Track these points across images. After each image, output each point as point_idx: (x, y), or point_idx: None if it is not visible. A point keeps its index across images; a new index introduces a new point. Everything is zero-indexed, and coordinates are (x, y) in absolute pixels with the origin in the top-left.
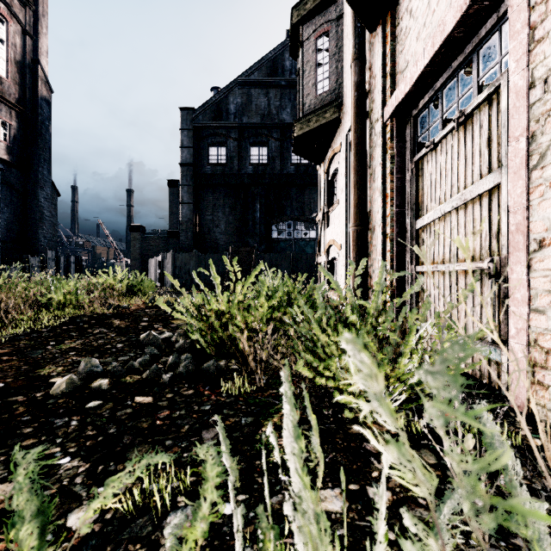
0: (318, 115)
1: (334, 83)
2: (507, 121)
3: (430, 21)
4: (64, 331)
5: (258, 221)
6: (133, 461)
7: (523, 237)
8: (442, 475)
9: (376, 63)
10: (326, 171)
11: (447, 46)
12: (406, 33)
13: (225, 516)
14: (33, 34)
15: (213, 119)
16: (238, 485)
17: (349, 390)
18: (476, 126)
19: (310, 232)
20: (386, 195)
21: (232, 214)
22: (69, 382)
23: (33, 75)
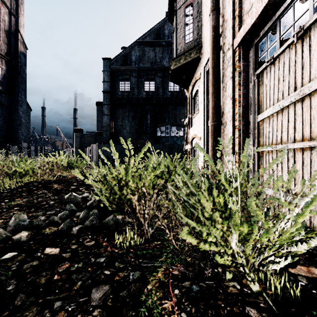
0: (186, 56)
1: (196, 35)
2: None
3: None
4: (18, 192)
5: (149, 125)
6: None
7: None
8: None
9: (227, 10)
10: (190, 92)
11: None
12: None
13: None
14: (15, 14)
15: (122, 65)
16: None
17: (229, 253)
18: (314, 37)
19: (180, 132)
20: (235, 100)
21: (134, 121)
22: None
23: (15, 38)
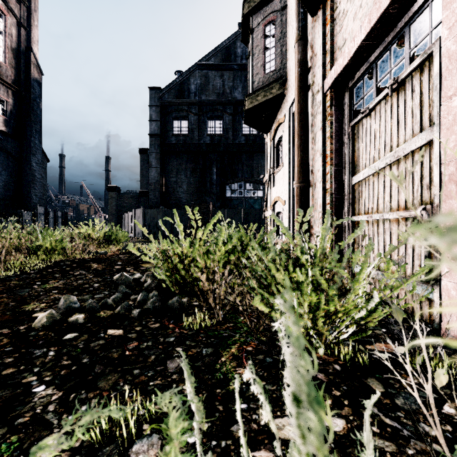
0: (266, 91)
1: (279, 64)
2: (439, 84)
3: (365, 2)
4: (49, 273)
5: (214, 182)
6: (73, 417)
7: (455, 186)
8: (391, 403)
9: (317, 42)
10: (272, 139)
11: (382, 22)
12: (344, 14)
13: (189, 445)
14: (26, 25)
15: (177, 97)
16: (205, 428)
17: (301, 324)
18: (408, 92)
19: (258, 192)
20: (325, 156)
21: (193, 177)
22: (49, 317)
23: (26, 60)
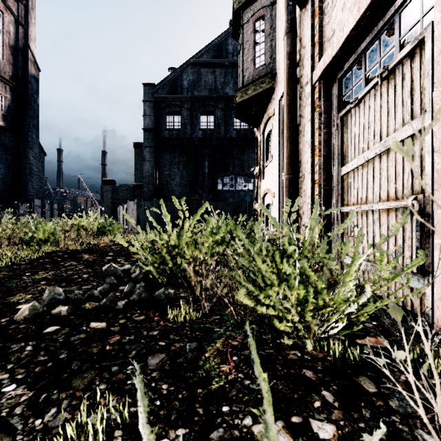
0: (256, 85)
1: (269, 59)
2: (431, 70)
3: None
4: (40, 264)
5: (207, 176)
6: None
7: None
8: (385, 406)
9: (306, 34)
10: (262, 133)
11: (371, 10)
12: (333, 5)
13: None
14: (24, 23)
15: (170, 92)
16: None
17: (288, 318)
18: (398, 80)
19: (248, 185)
20: (314, 147)
21: (186, 170)
22: (31, 309)
23: (24, 57)
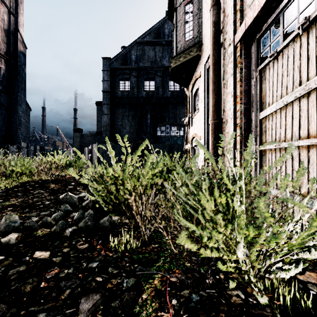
0: (186, 54)
1: (196, 33)
2: None
3: None
4: (13, 192)
5: (149, 125)
6: None
7: None
8: None
9: (228, 5)
10: (191, 91)
11: None
12: None
13: None
14: (14, 13)
15: (122, 64)
16: None
17: (233, 259)
18: None
19: (180, 132)
20: (236, 97)
21: (133, 121)
22: None
23: (14, 38)
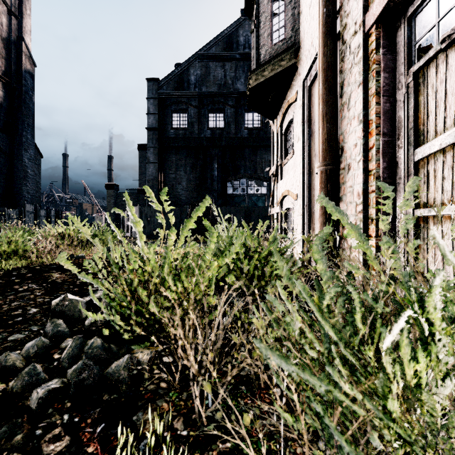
0: (274, 64)
1: (290, 31)
2: None
3: None
4: None
5: (216, 179)
6: None
7: None
8: None
9: None
10: (280, 125)
11: None
12: None
13: None
14: (18, 14)
15: (176, 89)
16: None
17: None
18: None
19: (261, 189)
20: (367, 123)
21: (193, 173)
22: None
23: (18, 50)
